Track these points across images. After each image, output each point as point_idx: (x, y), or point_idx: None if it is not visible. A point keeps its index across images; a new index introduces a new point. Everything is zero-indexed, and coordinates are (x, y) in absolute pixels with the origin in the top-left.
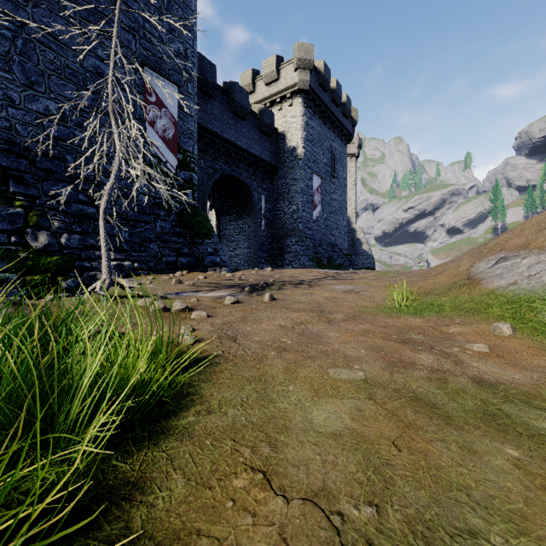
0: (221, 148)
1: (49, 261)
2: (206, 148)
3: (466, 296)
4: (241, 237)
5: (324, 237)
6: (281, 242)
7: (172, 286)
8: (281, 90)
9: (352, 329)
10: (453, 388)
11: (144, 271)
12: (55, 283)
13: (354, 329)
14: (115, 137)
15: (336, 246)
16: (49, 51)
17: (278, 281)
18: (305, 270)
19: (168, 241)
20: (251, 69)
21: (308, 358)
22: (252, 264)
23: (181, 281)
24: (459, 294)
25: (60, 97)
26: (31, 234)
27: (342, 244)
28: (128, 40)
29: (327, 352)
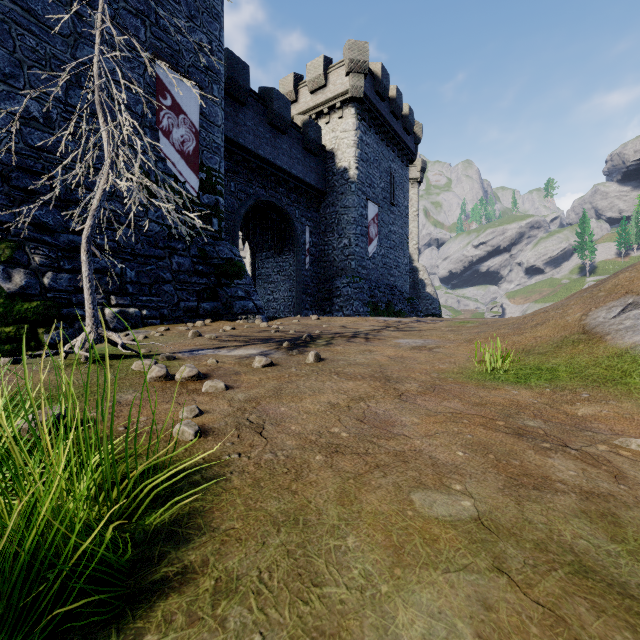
0: (256, 169)
1: (27, 308)
2: (238, 167)
3: (586, 357)
4: (280, 277)
5: (382, 278)
6: (330, 284)
7: (188, 340)
8: (329, 98)
9: (435, 410)
10: (637, 538)
11: (155, 320)
12: (35, 337)
13: (438, 410)
14: (104, 139)
15: (396, 289)
16: (29, 36)
17: (326, 332)
18: (360, 319)
19: (187, 281)
20: (293, 73)
21: (375, 468)
22: (295, 311)
23: (200, 334)
24: (575, 354)
25: (45, 96)
26: (2, 272)
27: (403, 286)
28: (135, 27)
29: (404, 455)
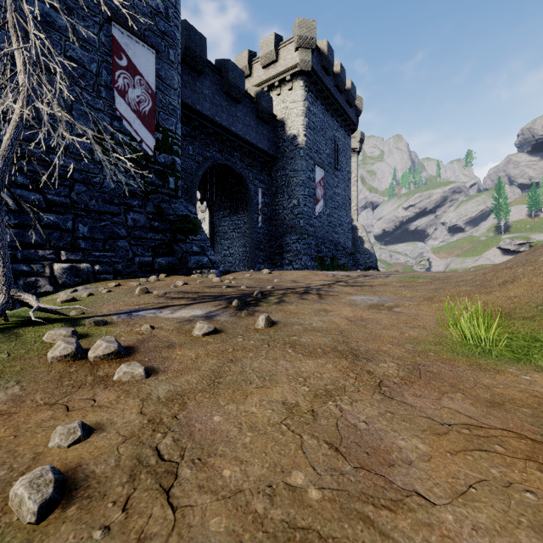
0: (212, 134)
1: None
2: (195, 132)
3: None
4: (235, 234)
5: (327, 235)
6: (281, 240)
7: (133, 297)
8: (280, 72)
9: (440, 418)
10: None
11: (108, 275)
12: None
13: (443, 418)
14: (18, 68)
15: (339, 245)
16: None
17: (278, 288)
18: (310, 273)
19: (142, 237)
20: (247, 50)
21: None
22: (248, 265)
23: (148, 291)
24: None
25: None
26: None
27: (346, 242)
28: None
29: None
